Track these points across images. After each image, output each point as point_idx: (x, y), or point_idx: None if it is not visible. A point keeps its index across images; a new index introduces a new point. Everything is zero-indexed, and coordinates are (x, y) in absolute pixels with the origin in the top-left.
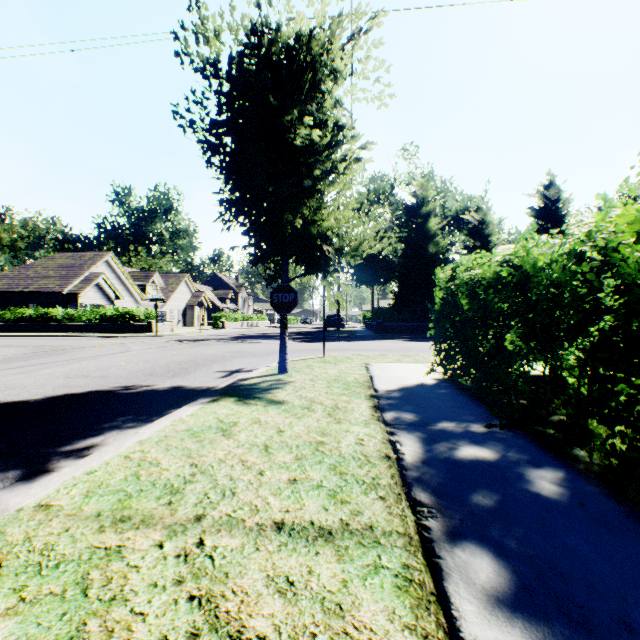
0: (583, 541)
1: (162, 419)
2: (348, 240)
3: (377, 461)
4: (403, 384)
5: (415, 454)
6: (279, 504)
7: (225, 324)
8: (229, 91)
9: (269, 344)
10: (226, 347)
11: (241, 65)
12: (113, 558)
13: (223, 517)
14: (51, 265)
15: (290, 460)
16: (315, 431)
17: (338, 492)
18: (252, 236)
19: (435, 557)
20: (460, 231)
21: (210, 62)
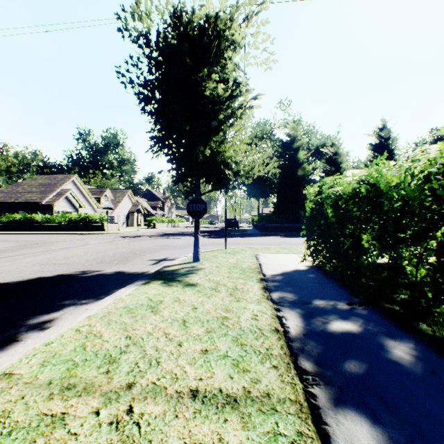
0: (441, 408)
1: (107, 298)
2: (241, 166)
3: (269, 334)
4: (283, 270)
5: (297, 327)
6: (194, 373)
7: (156, 225)
8: (157, 57)
9: (186, 239)
10: (156, 242)
11: (166, 38)
12: (57, 425)
13: (149, 385)
14: (34, 184)
15: (202, 333)
16: (221, 308)
17: (240, 361)
18: (174, 163)
19: (323, 424)
20: (320, 160)
21: (143, 35)
